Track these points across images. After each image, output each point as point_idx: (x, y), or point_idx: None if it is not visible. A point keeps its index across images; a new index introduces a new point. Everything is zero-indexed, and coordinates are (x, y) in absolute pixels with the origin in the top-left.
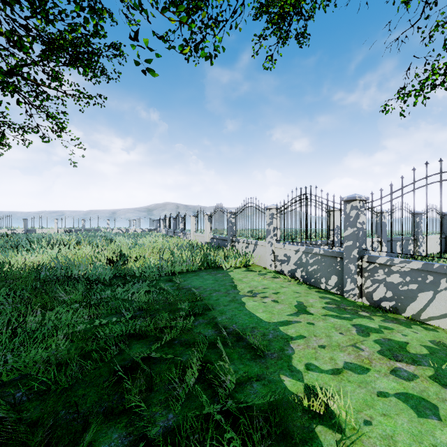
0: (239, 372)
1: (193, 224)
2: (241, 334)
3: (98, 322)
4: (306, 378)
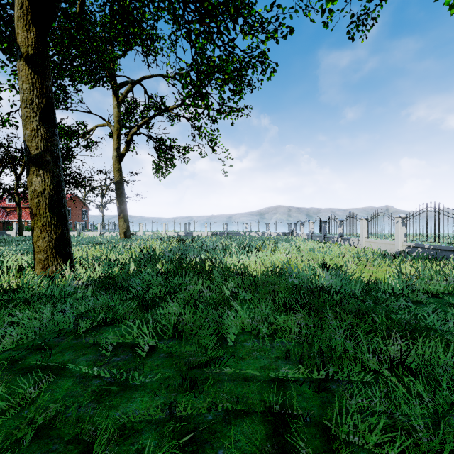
0: None
1: (365, 228)
2: None
3: None
4: None
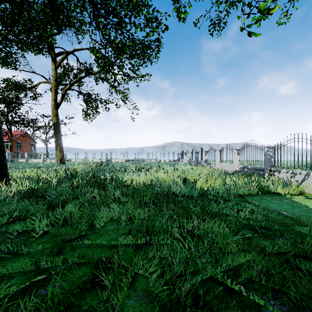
0: None
1: (218, 156)
2: None
3: (245, 235)
4: None
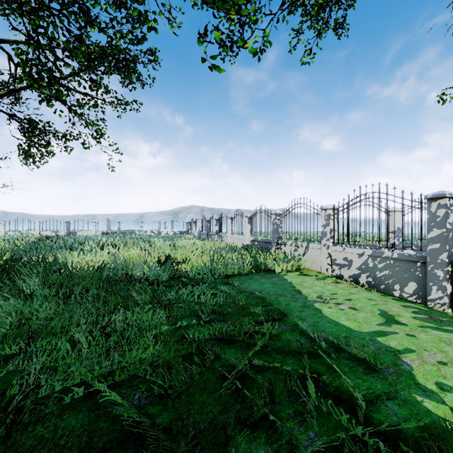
0: (361, 388)
1: (230, 226)
2: (337, 344)
3: (179, 324)
4: (447, 401)
